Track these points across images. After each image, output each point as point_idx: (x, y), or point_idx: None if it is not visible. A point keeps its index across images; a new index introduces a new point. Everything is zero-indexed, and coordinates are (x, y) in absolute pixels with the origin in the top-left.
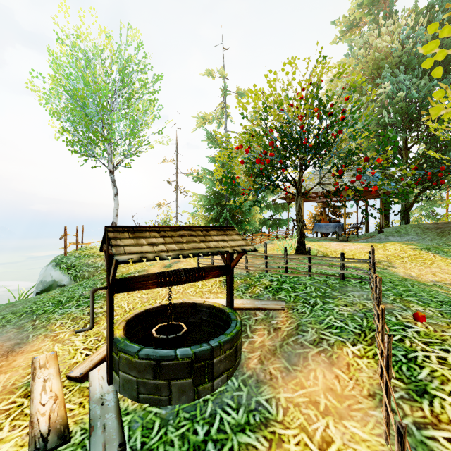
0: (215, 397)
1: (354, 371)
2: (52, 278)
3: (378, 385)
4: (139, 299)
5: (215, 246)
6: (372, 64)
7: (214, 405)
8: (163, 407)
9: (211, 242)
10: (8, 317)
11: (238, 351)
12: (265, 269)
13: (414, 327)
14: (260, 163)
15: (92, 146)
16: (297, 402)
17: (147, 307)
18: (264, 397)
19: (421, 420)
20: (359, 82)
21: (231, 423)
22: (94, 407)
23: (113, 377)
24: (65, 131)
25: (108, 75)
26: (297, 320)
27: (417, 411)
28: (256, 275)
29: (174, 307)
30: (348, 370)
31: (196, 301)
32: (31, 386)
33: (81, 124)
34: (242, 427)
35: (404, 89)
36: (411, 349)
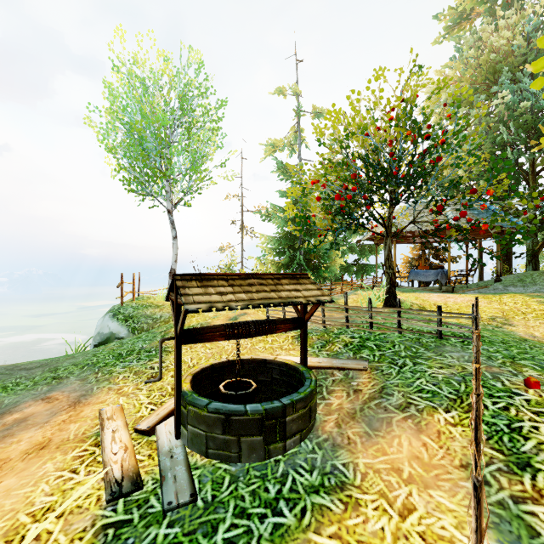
0: (287, 458)
1: (445, 439)
2: (110, 330)
3: (473, 455)
4: (203, 354)
5: (287, 296)
6: (486, 68)
7: (286, 466)
8: (233, 464)
9: (282, 292)
10: (70, 369)
11: (312, 412)
12: (345, 324)
13: (524, 394)
14: (340, 199)
15: (150, 184)
16: (377, 468)
17: (213, 362)
18: (341, 461)
19: (520, 494)
20: (465, 96)
21: (304, 484)
22: (164, 459)
23: (180, 431)
24: (121, 168)
25: (166, 104)
26: (381, 382)
27: (516, 484)
28: (335, 330)
29: (242, 363)
30: (438, 438)
31: (266, 357)
32: (101, 436)
33: (138, 160)
34: (316, 488)
35: (530, 98)
36: (517, 419)
